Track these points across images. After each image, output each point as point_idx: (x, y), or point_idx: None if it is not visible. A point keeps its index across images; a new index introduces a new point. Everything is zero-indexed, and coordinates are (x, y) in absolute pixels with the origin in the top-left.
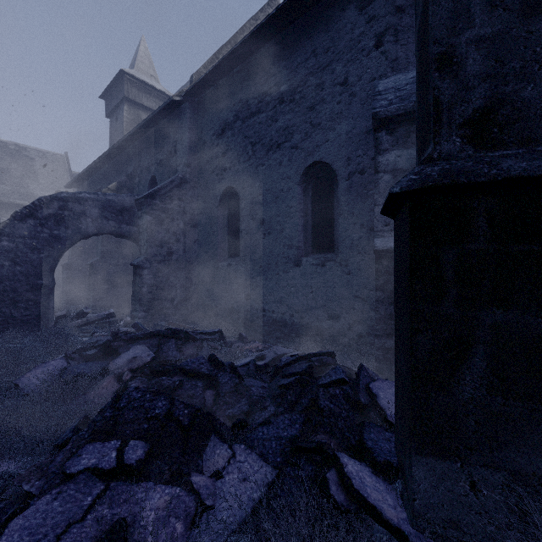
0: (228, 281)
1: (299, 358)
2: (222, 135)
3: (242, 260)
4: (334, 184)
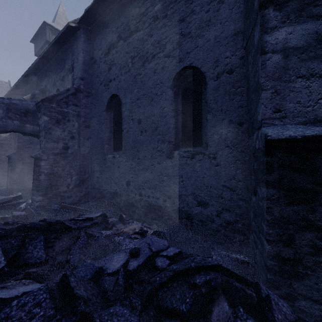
0: (112, 170)
1: (178, 273)
2: (108, 54)
3: (124, 153)
4: (202, 86)
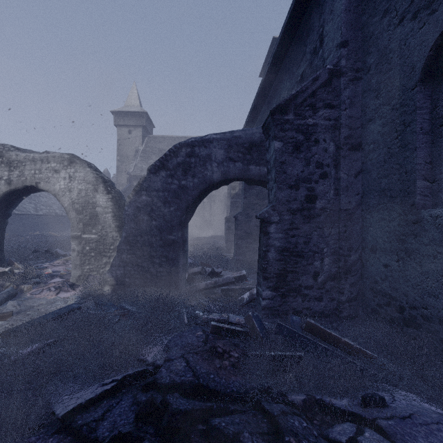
0: None
1: None
2: None
3: None
4: None
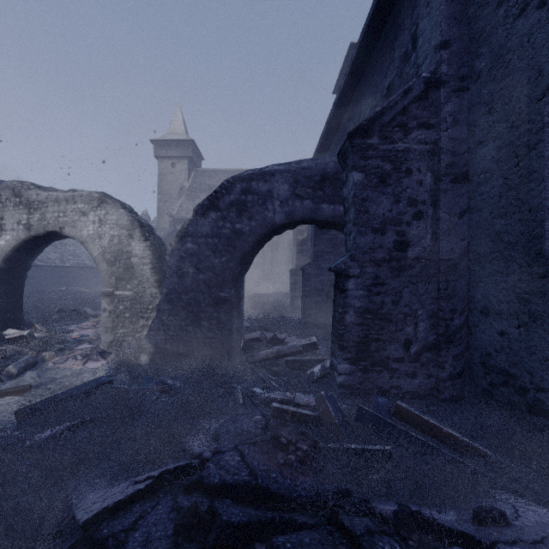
0: None
1: None
2: None
3: None
4: None
